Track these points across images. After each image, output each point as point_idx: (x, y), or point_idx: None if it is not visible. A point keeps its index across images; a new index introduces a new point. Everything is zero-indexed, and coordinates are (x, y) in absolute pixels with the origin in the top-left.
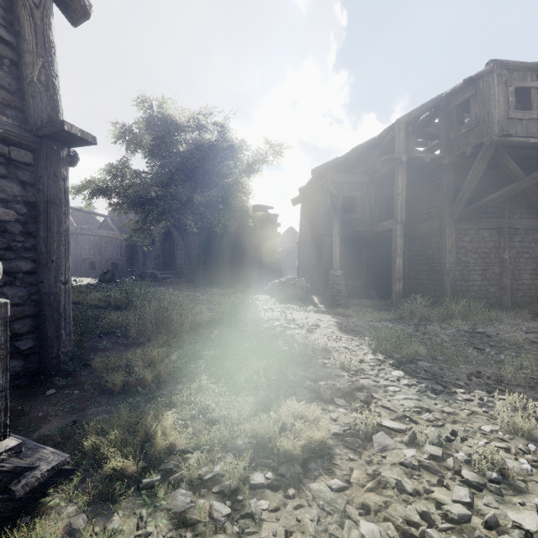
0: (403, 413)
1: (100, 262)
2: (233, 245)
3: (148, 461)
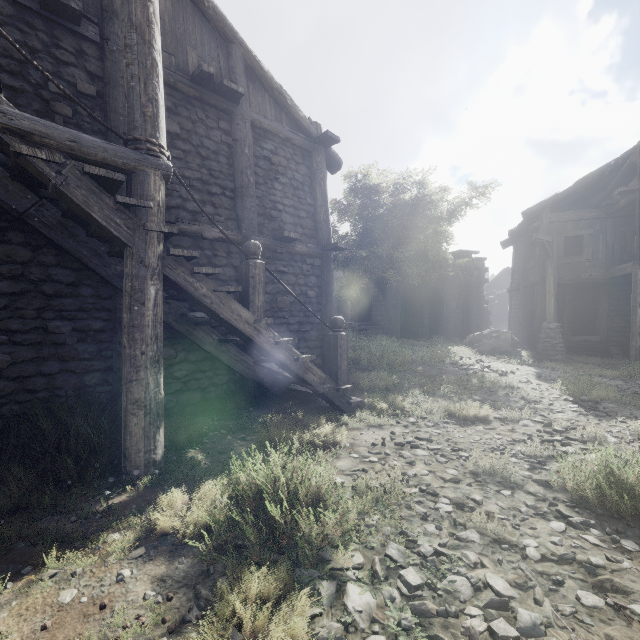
0: (553, 419)
1: None
2: (431, 295)
3: (393, 410)
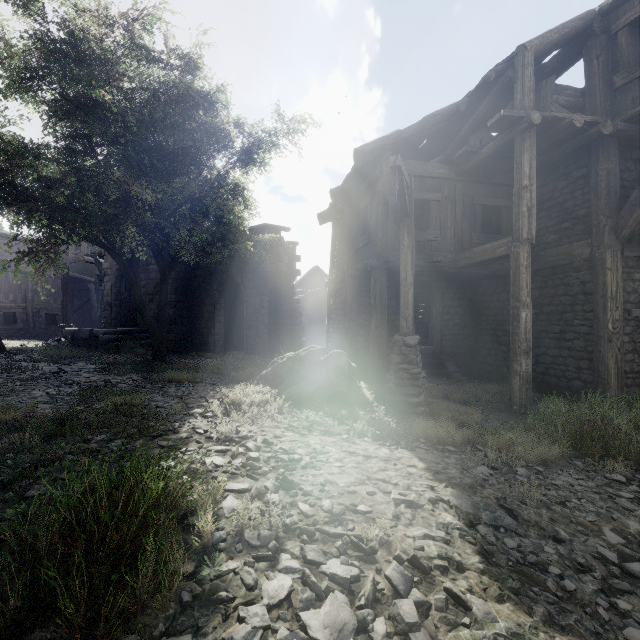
0: None
1: (25, 313)
2: (230, 289)
3: None
